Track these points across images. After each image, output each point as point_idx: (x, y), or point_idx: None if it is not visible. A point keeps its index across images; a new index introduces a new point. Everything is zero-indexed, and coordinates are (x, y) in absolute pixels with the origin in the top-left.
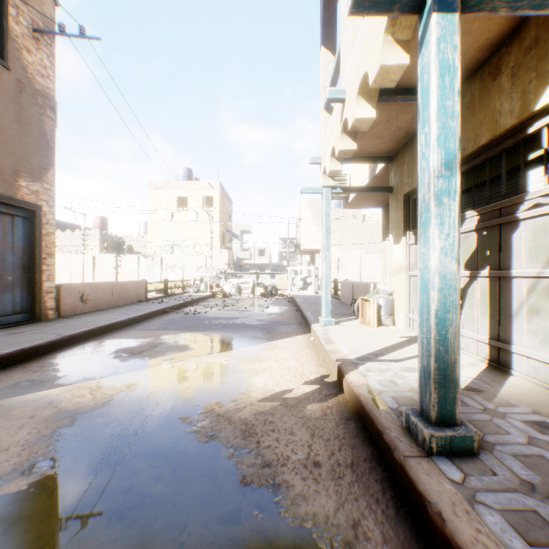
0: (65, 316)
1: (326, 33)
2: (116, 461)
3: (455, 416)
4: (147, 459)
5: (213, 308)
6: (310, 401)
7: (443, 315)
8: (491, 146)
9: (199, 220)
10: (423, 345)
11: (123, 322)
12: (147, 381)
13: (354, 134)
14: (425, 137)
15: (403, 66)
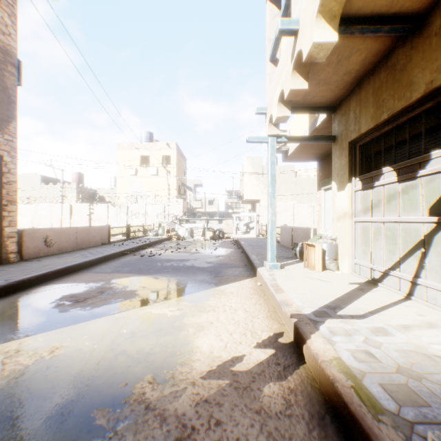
0: (28, 259)
1: None
2: None
3: None
4: None
5: (167, 250)
6: (267, 376)
7: None
8: None
9: (159, 174)
10: None
11: (79, 265)
12: (77, 341)
13: (306, 72)
14: None
15: None
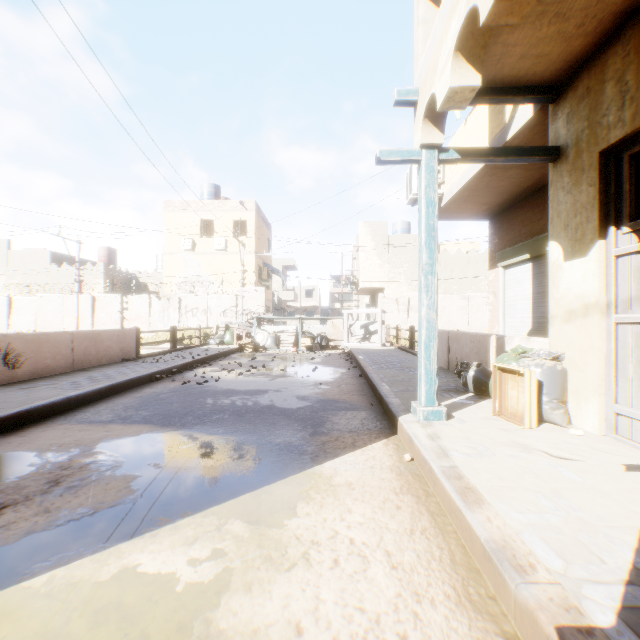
0: None
1: None
2: None
3: None
4: None
5: (232, 370)
6: None
7: None
8: None
9: (228, 249)
10: None
11: (52, 407)
12: None
13: None
14: None
15: None
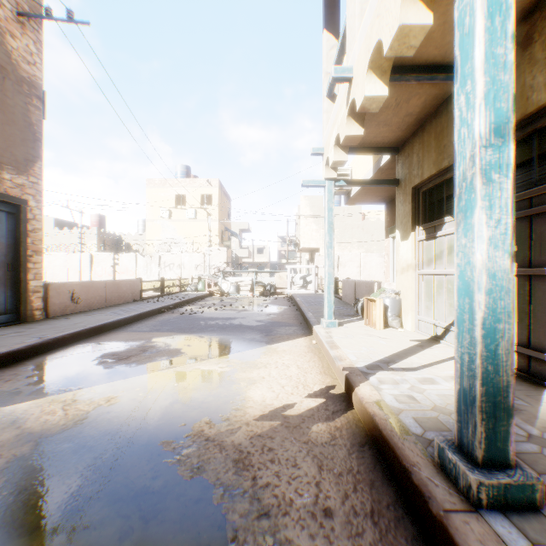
0: (54, 317)
1: (329, 15)
2: (75, 508)
3: (508, 455)
4: (115, 504)
5: (210, 307)
6: (316, 419)
7: (492, 324)
8: (519, 127)
9: (197, 217)
10: (462, 362)
11: (113, 324)
12: (131, 393)
13: (362, 118)
14: (467, 98)
15: (426, 27)
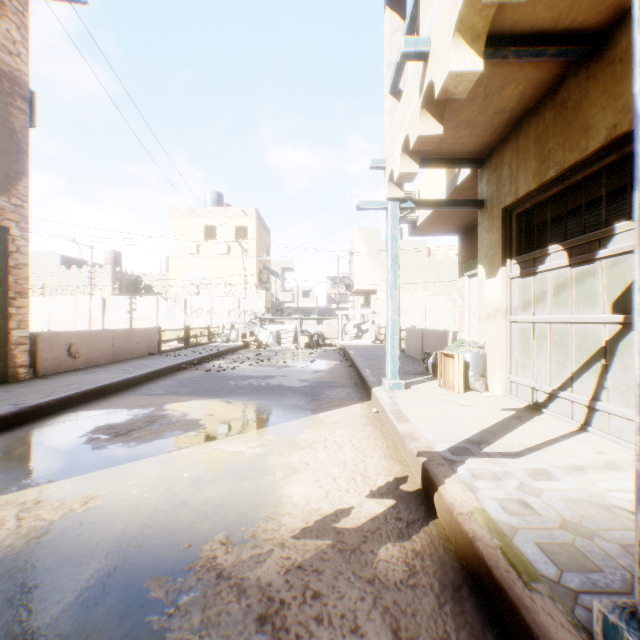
0: (44, 376)
1: None
2: None
3: None
4: None
5: (243, 363)
6: (383, 535)
7: None
8: None
9: (231, 254)
10: None
11: (118, 384)
12: (120, 489)
13: (440, 111)
14: None
15: None
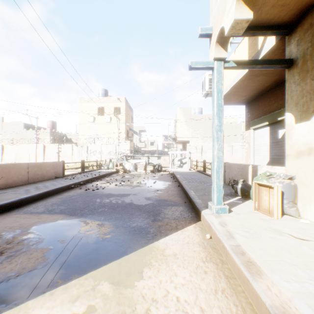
0: None
1: None
2: None
3: None
4: None
5: (112, 183)
6: None
7: None
8: None
9: (111, 121)
10: None
11: (11, 204)
12: None
13: None
14: None
15: None
